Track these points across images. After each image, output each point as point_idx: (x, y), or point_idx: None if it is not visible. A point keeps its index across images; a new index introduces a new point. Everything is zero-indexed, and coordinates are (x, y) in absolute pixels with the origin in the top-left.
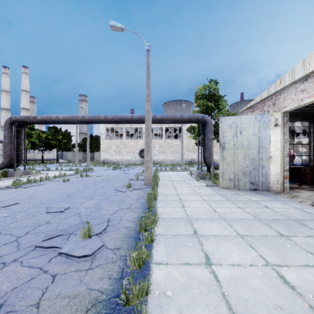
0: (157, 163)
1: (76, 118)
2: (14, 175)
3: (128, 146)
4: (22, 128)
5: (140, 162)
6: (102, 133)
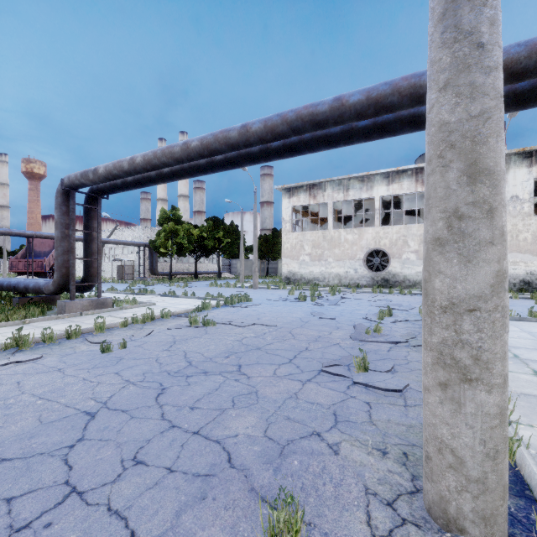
0: (414, 284)
1: (169, 152)
2: (66, 310)
3: (338, 244)
4: (95, 205)
5: (367, 281)
6: (284, 220)
